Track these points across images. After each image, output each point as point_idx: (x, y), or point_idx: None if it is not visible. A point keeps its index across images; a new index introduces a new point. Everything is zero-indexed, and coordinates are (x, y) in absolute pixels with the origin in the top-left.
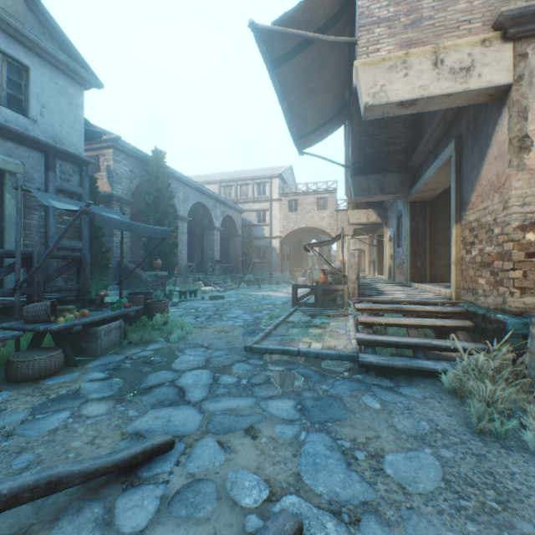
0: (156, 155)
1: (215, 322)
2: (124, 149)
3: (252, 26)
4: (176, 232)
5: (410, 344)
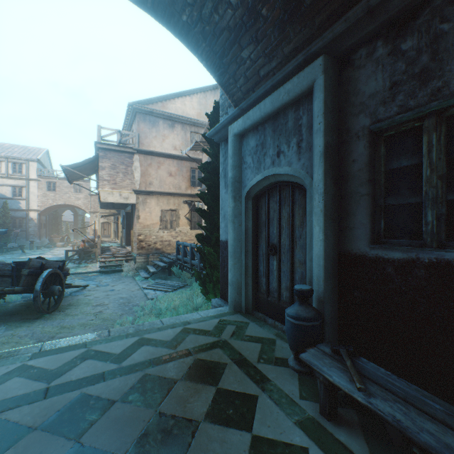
0: None
1: None
2: None
3: (62, 166)
4: None
5: (115, 265)
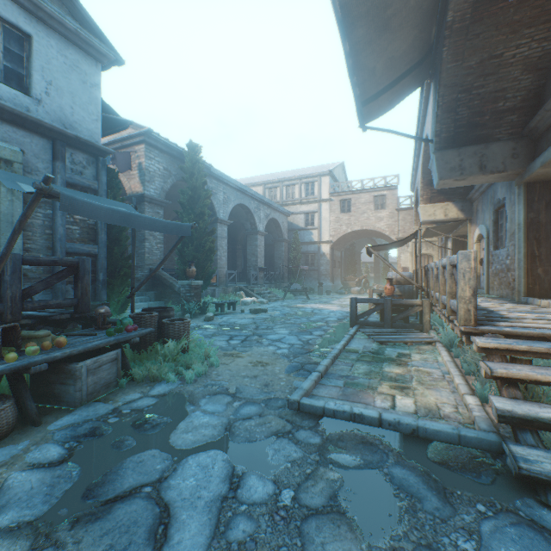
0: (191, 150)
1: (251, 347)
2: (157, 144)
3: None
4: (215, 237)
5: None
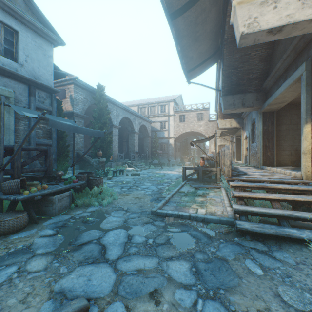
0: (99, 88)
1: (133, 191)
2: (80, 84)
3: None
4: (112, 135)
5: (276, 215)
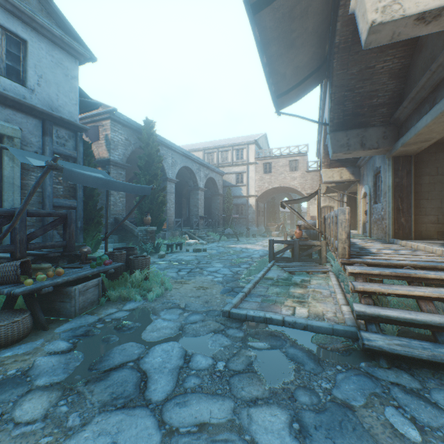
0: (147, 125)
1: (195, 276)
2: (120, 120)
3: None
4: (166, 192)
5: (430, 324)
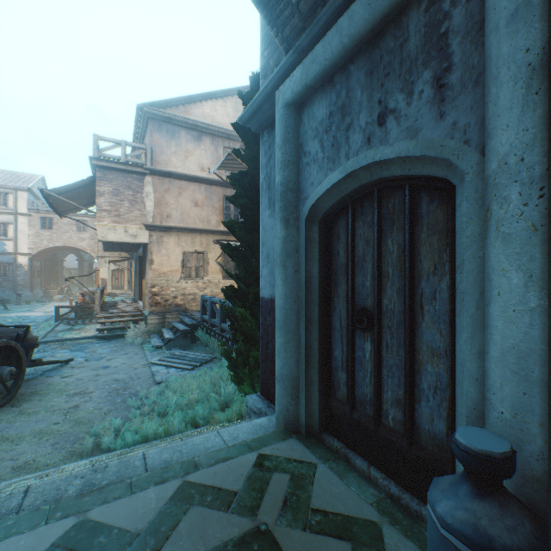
0: None
1: None
2: None
3: (41, 190)
4: None
5: (119, 328)
